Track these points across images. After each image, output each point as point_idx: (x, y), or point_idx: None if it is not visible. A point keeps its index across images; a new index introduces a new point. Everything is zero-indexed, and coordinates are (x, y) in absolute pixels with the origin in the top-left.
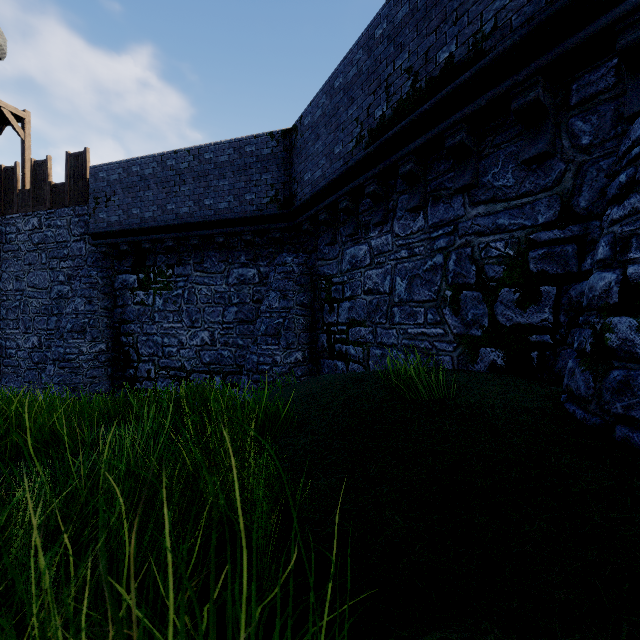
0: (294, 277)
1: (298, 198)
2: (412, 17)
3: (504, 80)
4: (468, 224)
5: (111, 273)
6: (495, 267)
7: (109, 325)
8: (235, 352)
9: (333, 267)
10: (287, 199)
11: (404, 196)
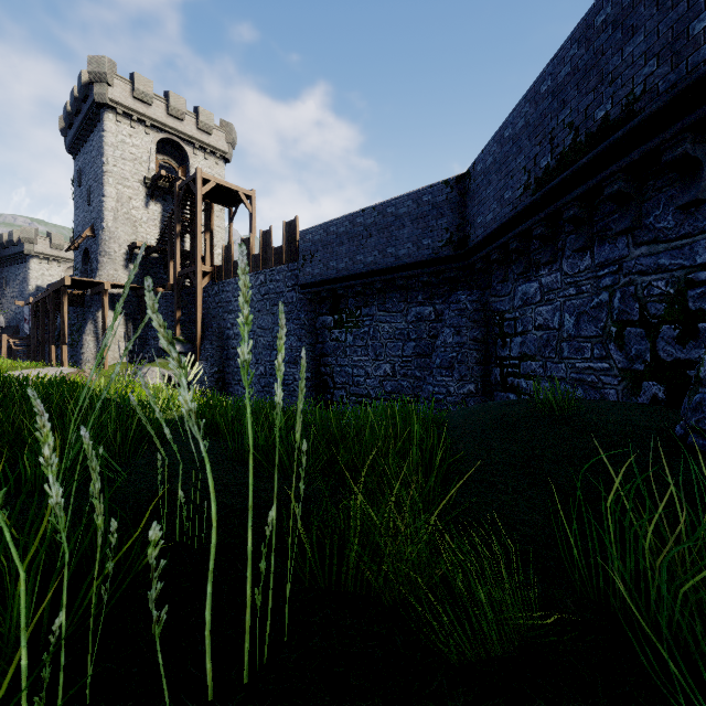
0: (467, 314)
1: (471, 239)
2: (573, 77)
3: (656, 135)
4: (631, 264)
5: (314, 315)
6: (656, 305)
7: (313, 358)
8: (413, 383)
9: (505, 303)
10: (461, 240)
11: (572, 236)
